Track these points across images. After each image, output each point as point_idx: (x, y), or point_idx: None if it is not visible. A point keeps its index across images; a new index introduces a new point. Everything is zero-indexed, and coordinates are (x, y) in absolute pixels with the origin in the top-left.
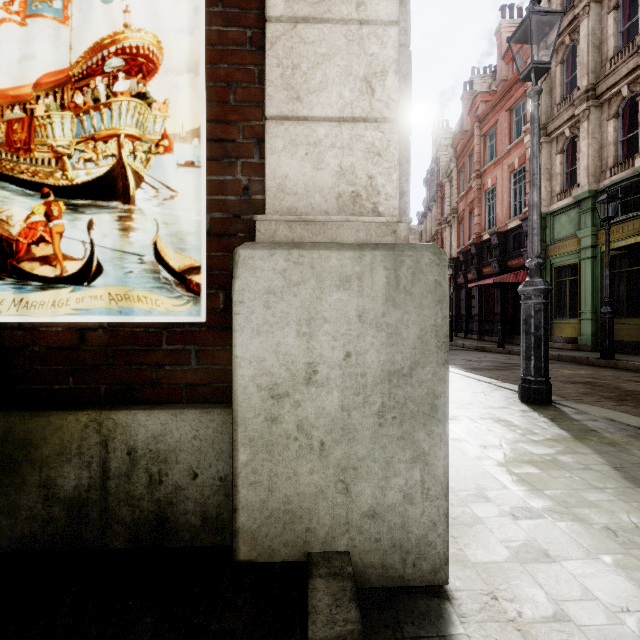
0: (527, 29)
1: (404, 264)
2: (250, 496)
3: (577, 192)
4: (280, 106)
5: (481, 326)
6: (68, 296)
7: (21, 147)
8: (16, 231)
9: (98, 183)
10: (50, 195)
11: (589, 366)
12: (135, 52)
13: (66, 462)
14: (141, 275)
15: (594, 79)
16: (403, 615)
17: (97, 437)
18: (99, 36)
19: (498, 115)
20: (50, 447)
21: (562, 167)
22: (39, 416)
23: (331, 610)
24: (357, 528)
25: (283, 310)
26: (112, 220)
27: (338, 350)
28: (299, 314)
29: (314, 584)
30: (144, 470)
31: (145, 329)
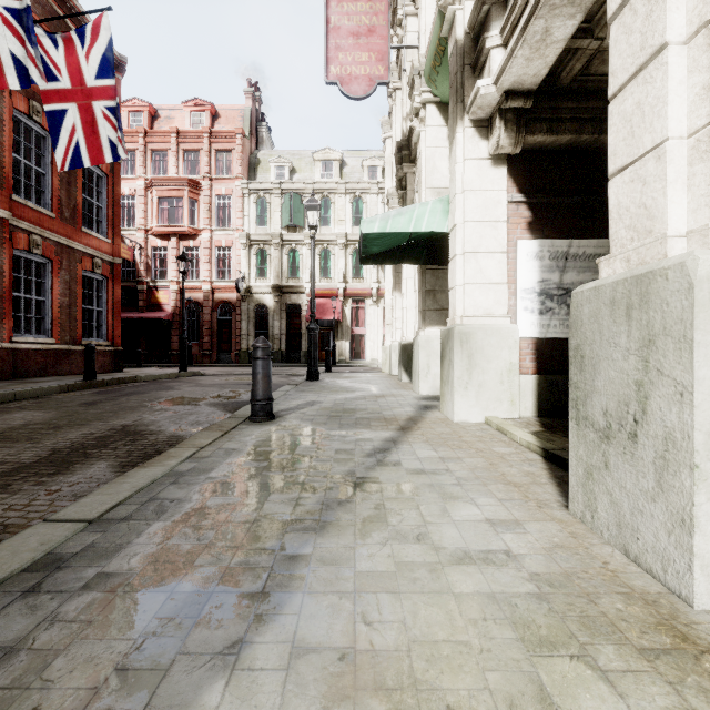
0: None
1: None
2: None
3: None
4: None
5: None
6: None
7: None
8: None
9: None
10: None
11: None
12: None
13: None
14: None
15: None
16: None
17: None
18: None
19: None
20: None
21: None
22: None
23: None
24: None
25: None
26: None
27: None
28: None
29: None
30: None
31: None
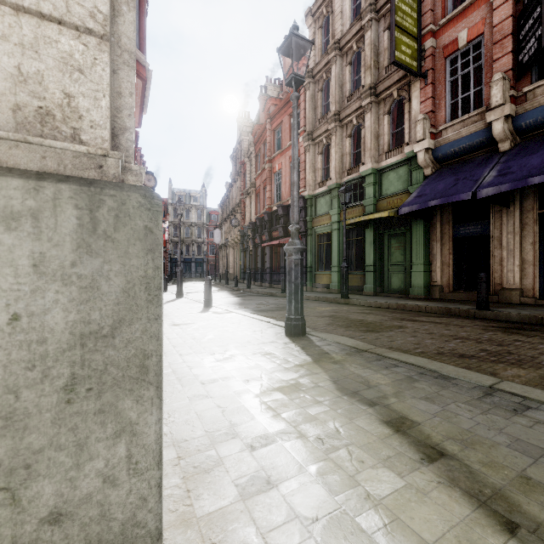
0: (290, 46)
1: (104, 204)
2: None
3: (330, 183)
4: None
5: (272, 277)
6: None
7: None
8: None
9: None
10: None
11: (335, 304)
12: None
13: None
14: None
15: (339, 108)
16: None
17: None
18: None
19: (283, 117)
20: None
21: (322, 164)
22: None
23: None
24: (31, 543)
25: None
26: None
27: None
28: None
29: None
30: None
31: None
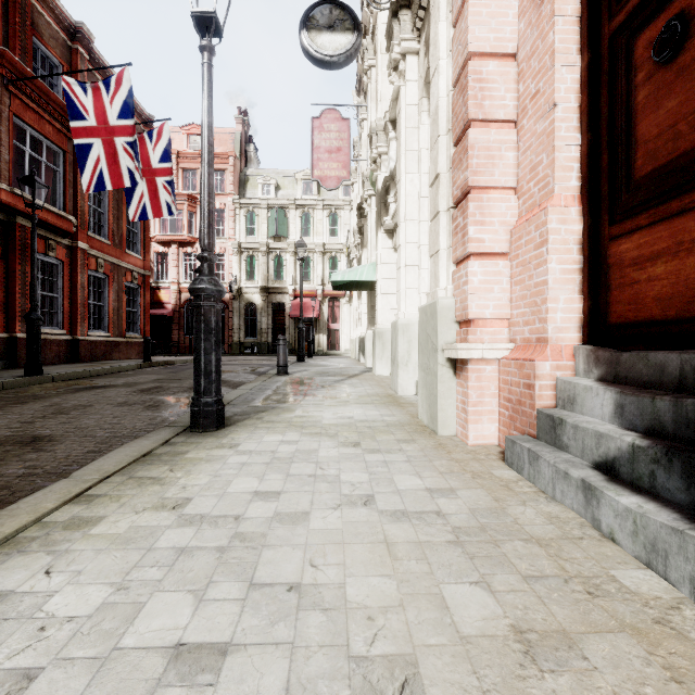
0: None
1: None
2: None
3: None
4: None
5: None
6: None
7: None
8: None
9: None
10: None
11: None
12: None
13: None
14: None
15: None
16: None
17: None
18: None
19: None
20: None
21: None
22: None
23: None
24: None
25: None
26: None
27: None
28: None
29: None
30: None
31: None
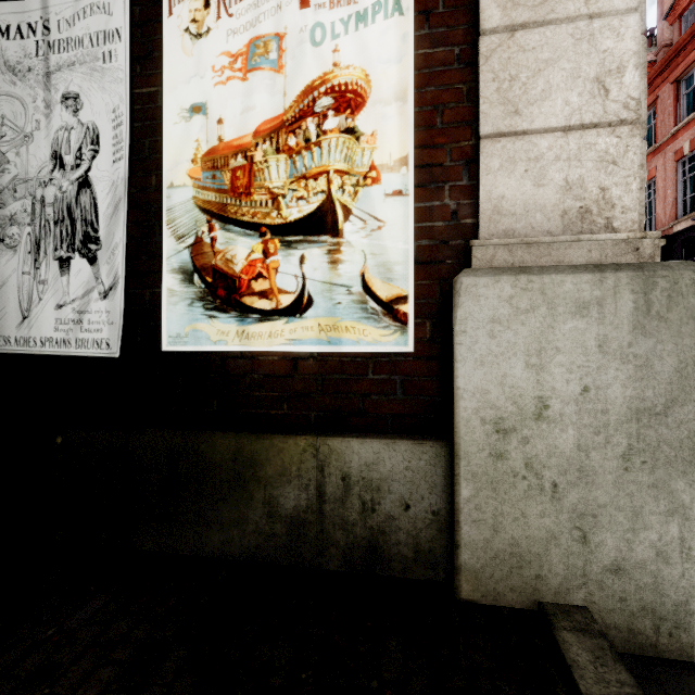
0: None
1: (657, 286)
2: (473, 534)
3: None
4: (496, 123)
5: None
6: (282, 327)
7: (243, 192)
8: (239, 269)
9: (309, 219)
10: (267, 234)
11: None
12: (344, 89)
13: (286, 483)
14: (349, 306)
15: None
16: (670, 690)
17: (314, 461)
18: (310, 79)
19: (658, 90)
20: (273, 468)
21: None
22: (263, 438)
23: (596, 668)
24: (597, 582)
25: (509, 340)
26: (321, 254)
27: (573, 383)
28: (527, 344)
29: (562, 636)
30: (357, 497)
31: (352, 359)
